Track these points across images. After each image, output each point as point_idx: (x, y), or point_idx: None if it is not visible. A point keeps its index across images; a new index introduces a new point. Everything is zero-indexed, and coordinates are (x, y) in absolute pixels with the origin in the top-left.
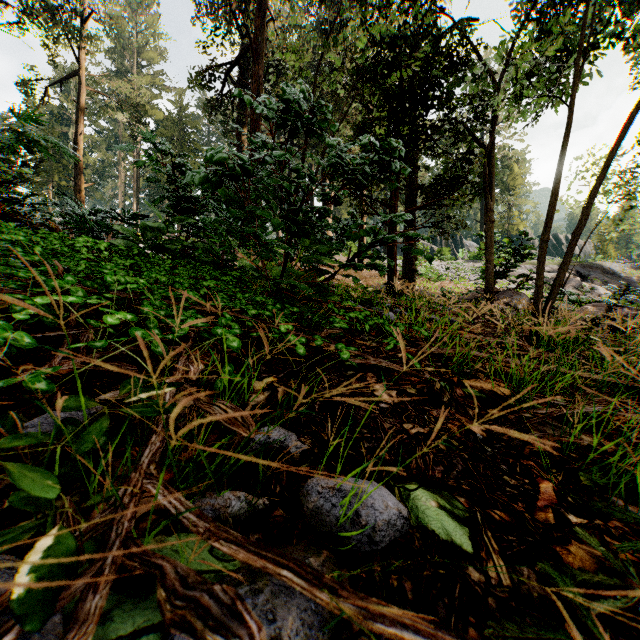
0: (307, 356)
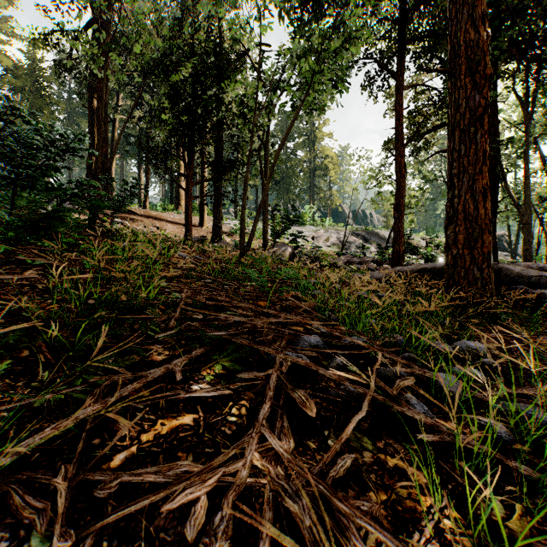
0: (3, 258)
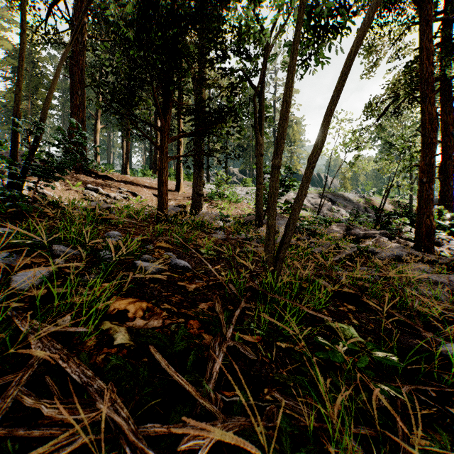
0: None
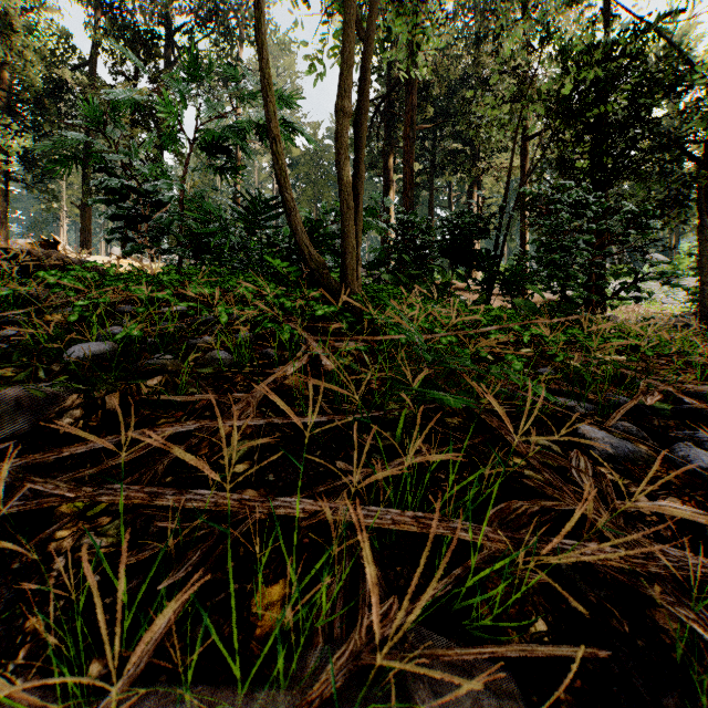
0: None
